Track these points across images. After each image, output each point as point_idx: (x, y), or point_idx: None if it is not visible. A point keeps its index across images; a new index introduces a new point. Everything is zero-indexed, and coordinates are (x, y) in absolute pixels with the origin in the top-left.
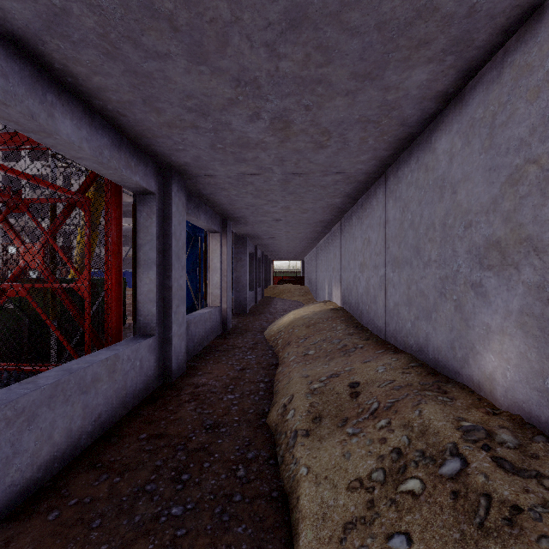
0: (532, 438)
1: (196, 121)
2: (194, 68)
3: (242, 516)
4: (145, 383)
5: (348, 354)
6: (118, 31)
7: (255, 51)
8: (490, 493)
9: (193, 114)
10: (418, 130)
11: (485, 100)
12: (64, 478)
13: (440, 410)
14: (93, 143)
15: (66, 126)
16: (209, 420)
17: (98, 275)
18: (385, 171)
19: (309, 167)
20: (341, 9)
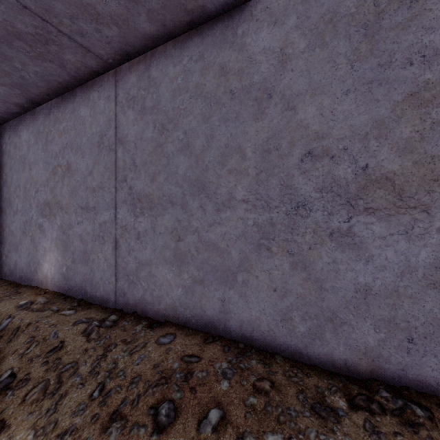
0: (56, 297)
1: None
2: None
3: None
4: None
5: None
6: None
7: None
8: (20, 325)
9: None
10: (8, 117)
11: (44, 123)
12: None
13: (9, 302)
14: None
15: None
16: None
17: None
18: None
19: None
20: None
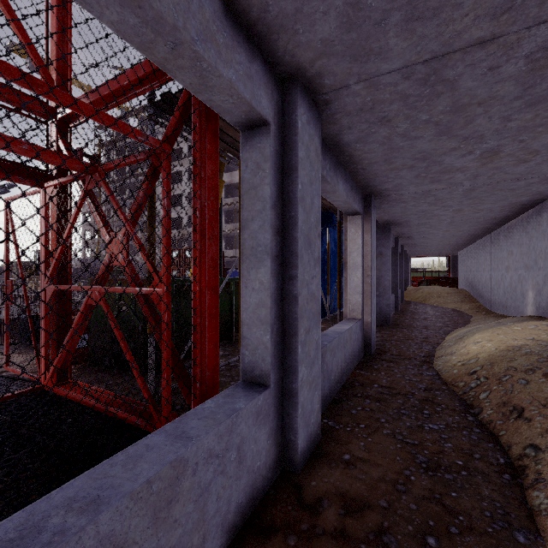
0: None
1: None
2: None
3: None
4: (248, 489)
5: None
6: None
7: None
8: None
9: None
10: None
11: None
12: None
13: None
14: None
15: None
16: None
17: (234, 275)
18: None
19: None
20: None
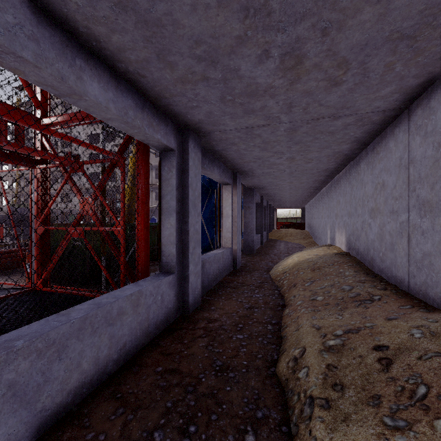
0: None
1: (205, 72)
2: (200, 2)
3: None
4: (165, 315)
5: (364, 305)
6: None
7: None
8: None
9: (203, 64)
10: None
11: None
12: (89, 404)
13: None
14: (118, 104)
15: (94, 88)
16: (219, 361)
17: None
18: (408, 106)
19: (318, 111)
20: None
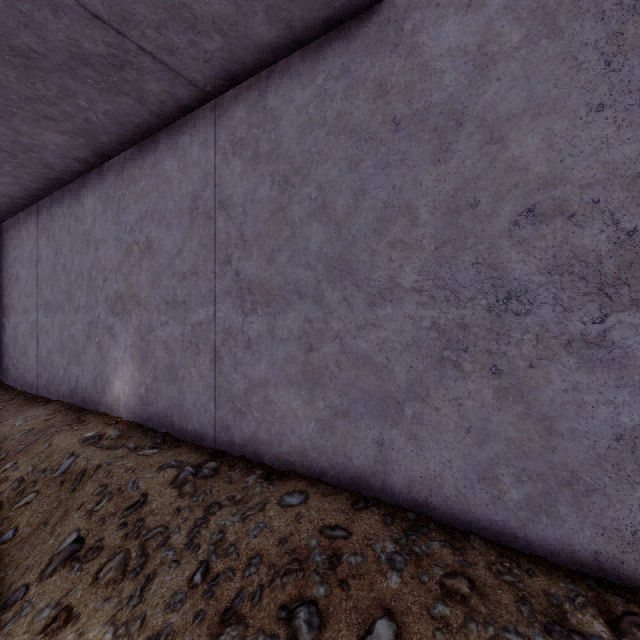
0: (132, 429)
1: None
2: None
3: None
4: None
5: None
6: None
7: None
8: (87, 468)
9: None
10: (68, 178)
11: (115, 184)
12: None
13: (71, 434)
14: None
15: None
16: None
17: None
18: (38, 201)
19: None
20: None
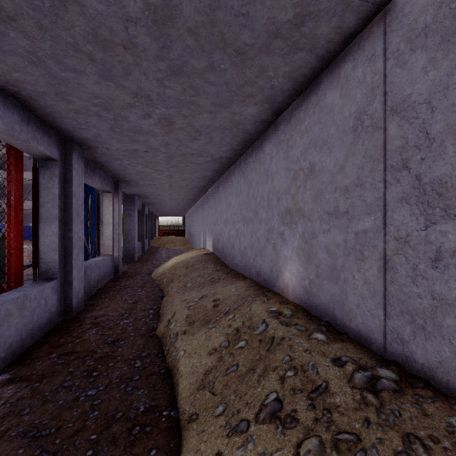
0: (299, 311)
1: (100, 112)
2: (103, 82)
3: (141, 386)
4: (49, 319)
5: (214, 283)
6: (46, 52)
7: (149, 81)
8: (274, 336)
9: (98, 107)
10: (255, 137)
11: (285, 130)
12: None
13: (261, 305)
14: (6, 120)
15: None
16: (110, 338)
17: None
18: (239, 158)
19: (187, 150)
20: (204, 72)
